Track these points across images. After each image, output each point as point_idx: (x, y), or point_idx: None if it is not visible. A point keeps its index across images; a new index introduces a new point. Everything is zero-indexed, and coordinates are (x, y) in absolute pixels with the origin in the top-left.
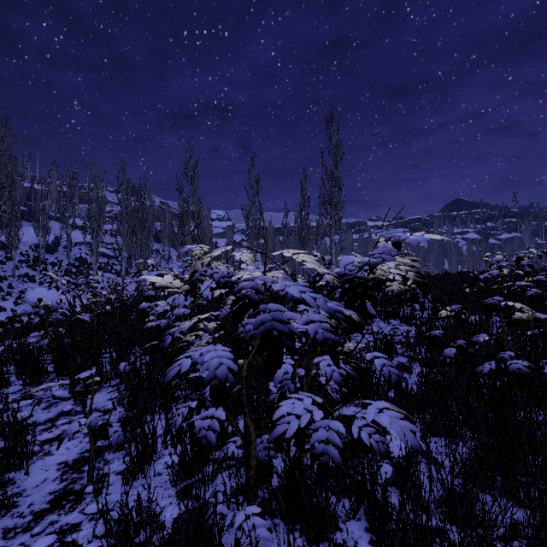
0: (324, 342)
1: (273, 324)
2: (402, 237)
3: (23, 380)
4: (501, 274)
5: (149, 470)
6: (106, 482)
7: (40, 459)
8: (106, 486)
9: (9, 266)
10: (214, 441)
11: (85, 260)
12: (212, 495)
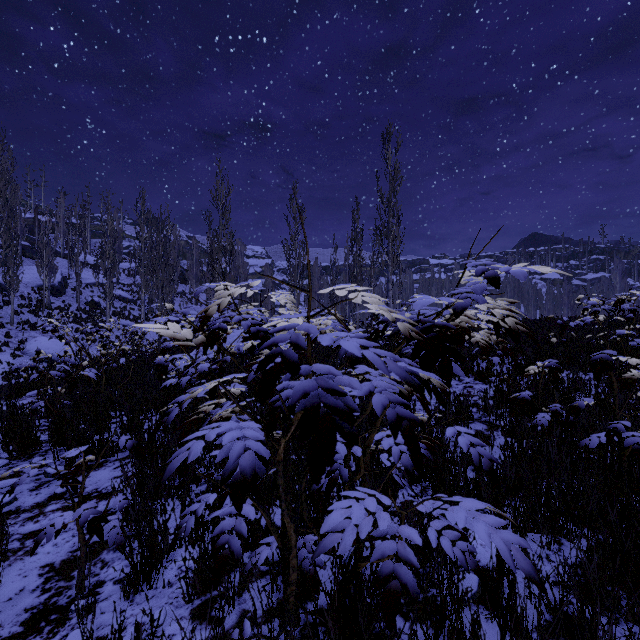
0: (396, 422)
1: (321, 395)
2: (501, 268)
3: (9, 453)
4: (596, 321)
5: (157, 579)
6: (100, 594)
7: (19, 560)
8: (99, 601)
9: (7, 311)
10: (240, 550)
11: (97, 304)
12: (238, 616)
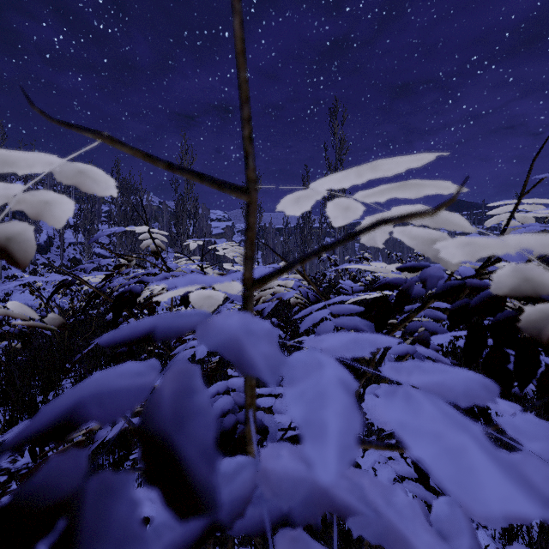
0: None
1: None
2: None
3: None
4: None
5: None
6: None
7: None
8: None
9: None
10: None
11: (78, 260)
12: None
